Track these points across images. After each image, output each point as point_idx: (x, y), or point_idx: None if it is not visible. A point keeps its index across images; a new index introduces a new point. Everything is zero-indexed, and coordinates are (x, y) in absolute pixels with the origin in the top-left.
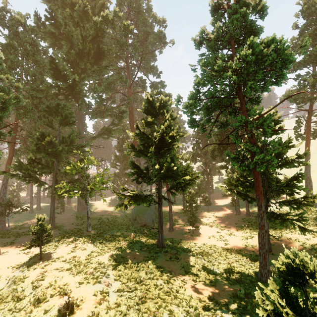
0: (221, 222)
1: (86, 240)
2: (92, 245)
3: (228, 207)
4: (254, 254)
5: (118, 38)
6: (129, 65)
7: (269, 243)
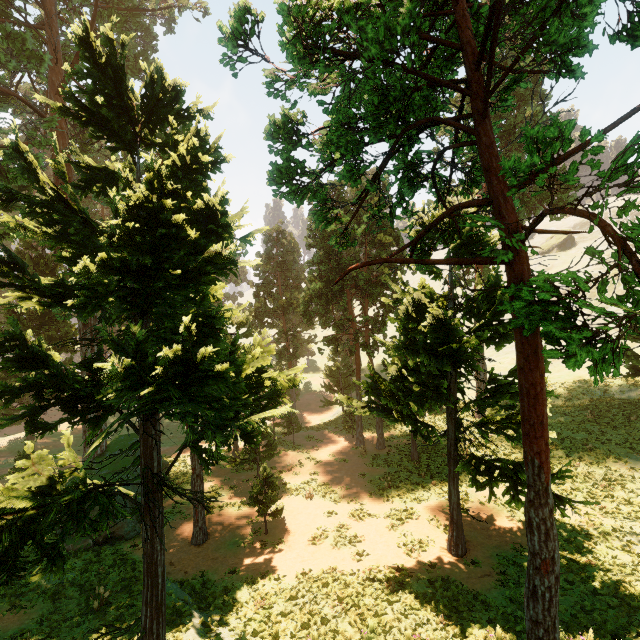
0: (331, 476)
1: None
2: None
3: (335, 429)
4: (437, 575)
5: None
6: (55, 20)
7: (462, 534)
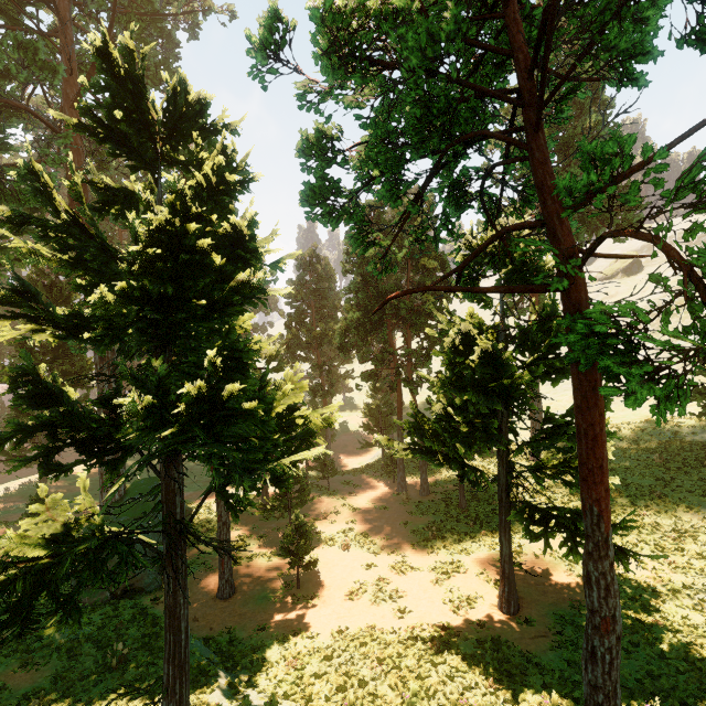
0: (369, 525)
1: None
2: None
3: (374, 473)
4: (486, 635)
5: None
6: (70, 28)
7: (515, 589)
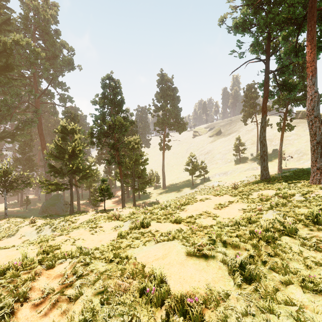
0: (116, 203)
1: (14, 217)
2: (21, 219)
3: None
4: None
5: (28, 58)
6: (36, 77)
7: (135, 205)
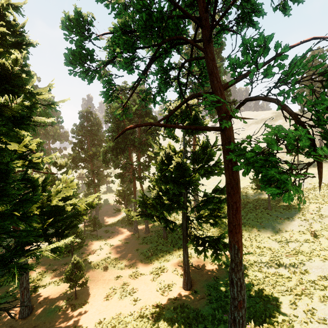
0: (119, 253)
1: None
2: None
3: (122, 224)
4: (177, 304)
5: None
6: None
7: (190, 277)
